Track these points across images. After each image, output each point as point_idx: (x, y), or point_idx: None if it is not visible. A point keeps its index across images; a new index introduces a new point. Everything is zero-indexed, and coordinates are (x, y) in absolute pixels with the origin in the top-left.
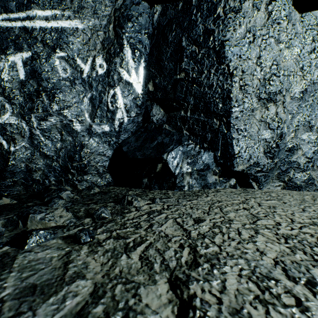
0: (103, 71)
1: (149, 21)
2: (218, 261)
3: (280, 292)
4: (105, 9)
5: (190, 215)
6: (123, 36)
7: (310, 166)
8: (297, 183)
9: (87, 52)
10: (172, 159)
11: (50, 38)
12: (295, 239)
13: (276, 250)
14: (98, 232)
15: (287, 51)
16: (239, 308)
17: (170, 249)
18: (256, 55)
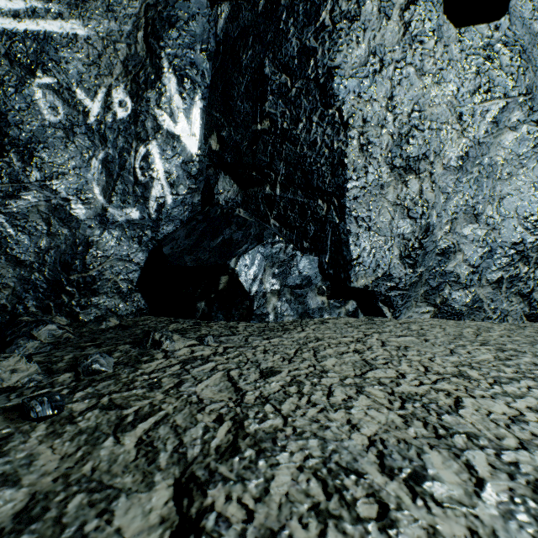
0: (126, 114)
1: (210, 29)
2: (273, 444)
3: (359, 496)
4: (129, 3)
5: (258, 364)
6: (161, 52)
7: (475, 280)
8: (455, 308)
9: (95, 78)
10: (245, 268)
11: (24, 49)
12: (419, 401)
13: (379, 421)
14: (75, 398)
15: (437, 89)
16: (278, 528)
17: (198, 424)
18: (386, 95)
